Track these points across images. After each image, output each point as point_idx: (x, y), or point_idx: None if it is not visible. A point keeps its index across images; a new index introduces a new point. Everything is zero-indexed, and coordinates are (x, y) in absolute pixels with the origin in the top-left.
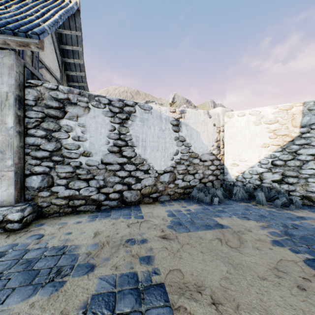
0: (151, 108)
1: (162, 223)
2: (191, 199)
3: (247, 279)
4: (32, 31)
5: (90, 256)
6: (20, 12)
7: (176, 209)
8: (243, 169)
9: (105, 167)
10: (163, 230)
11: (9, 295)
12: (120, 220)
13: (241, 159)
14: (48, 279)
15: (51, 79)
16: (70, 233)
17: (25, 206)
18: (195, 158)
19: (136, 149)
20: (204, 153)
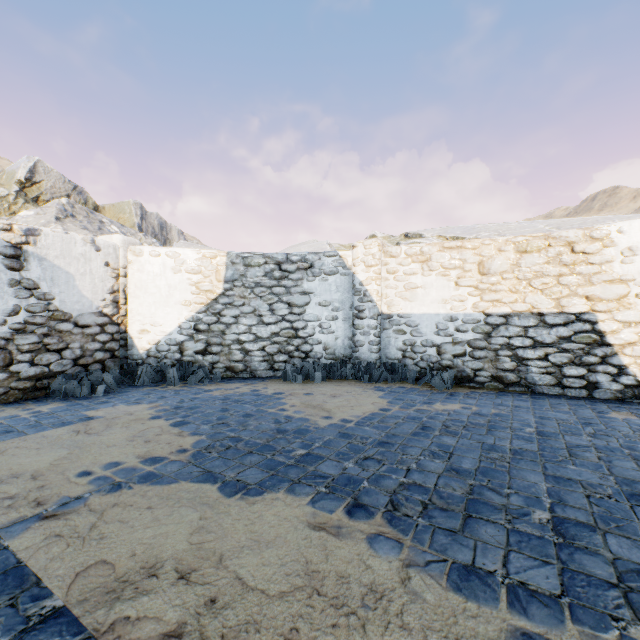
0: None
1: None
2: (52, 396)
3: (92, 452)
4: None
5: None
6: None
7: (9, 416)
8: (159, 338)
9: None
10: None
11: None
12: None
13: (156, 322)
14: None
15: None
16: None
17: None
18: (63, 322)
19: None
20: (85, 312)
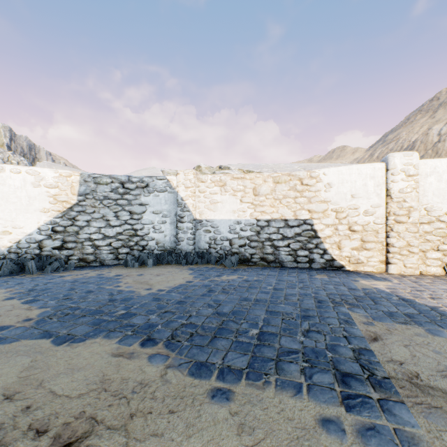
0: None
1: None
2: None
3: None
4: None
5: None
6: None
7: None
8: (19, 238)
9: None
10: None
11: None
12: None
13: (17, 225)
14: None
15: None
16: None
17: None
18: None
19: None
20: None
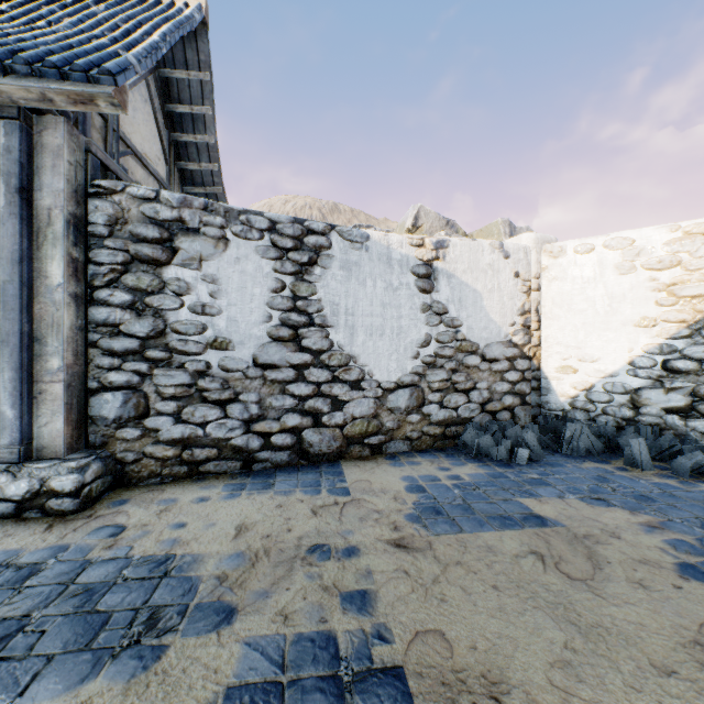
0: (368, 236)
1: (394, 507)
2: (460, 449)
3: (622, 671)
4: (100, 68)
5: (225, 584)
6: (78, 31)
7: (427, 475)
8: (590, 380)
9: (261, 373)
10: (396, 525)
11: (39, 674)
12: (295, 498)
13: (585, 355)
14: (129, 639)
15: (146, 181)
16: (183, 525)
17: (88, 461)
18: (470, 354)
19: (331, 334)
20: (492, 341)
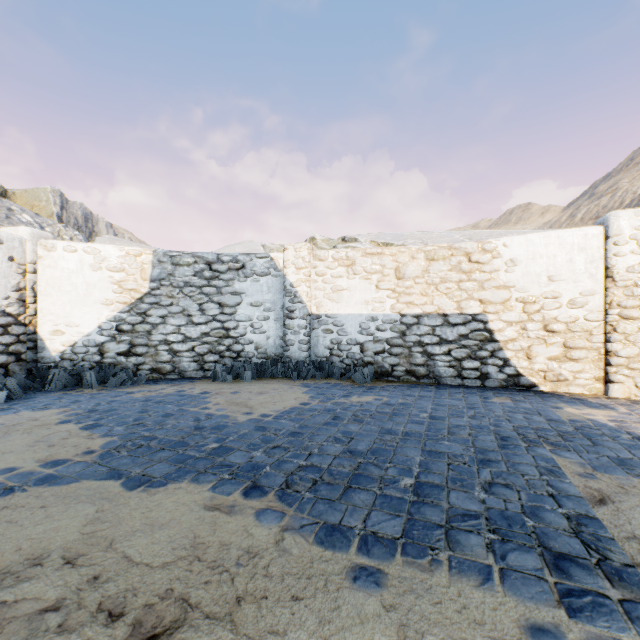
0: None
1: None
2: None
3: None
4: None
5: None
6: None
7: None
8: (75, 339)
9: None
10: None
11: None
12: None
13: (71, 322)
14: None
15: None
16: None
17: None
18: None
19: None
20: None
